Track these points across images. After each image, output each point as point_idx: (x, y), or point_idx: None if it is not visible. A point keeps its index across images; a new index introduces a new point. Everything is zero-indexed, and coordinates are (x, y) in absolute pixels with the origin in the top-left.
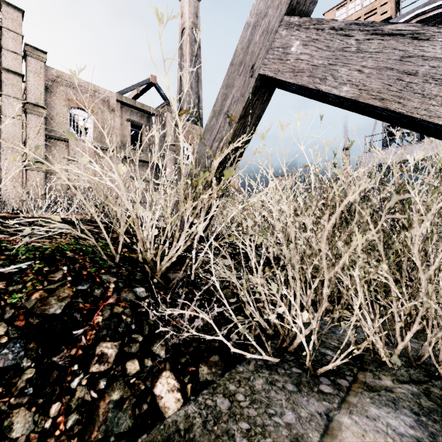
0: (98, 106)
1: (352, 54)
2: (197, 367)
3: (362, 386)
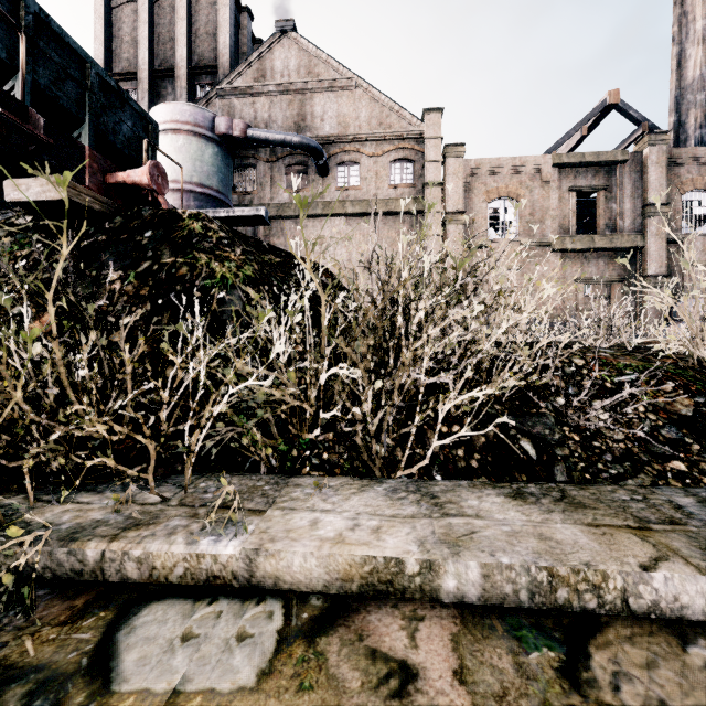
0: (525, 185)
1: None
2: None
3: None
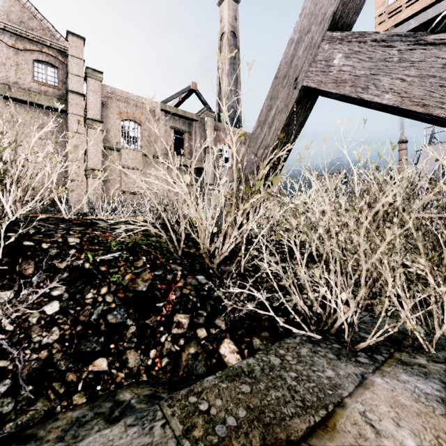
0: (145, 116)
1: (394, 64)
2: (251, 338)
3: (396, 361)
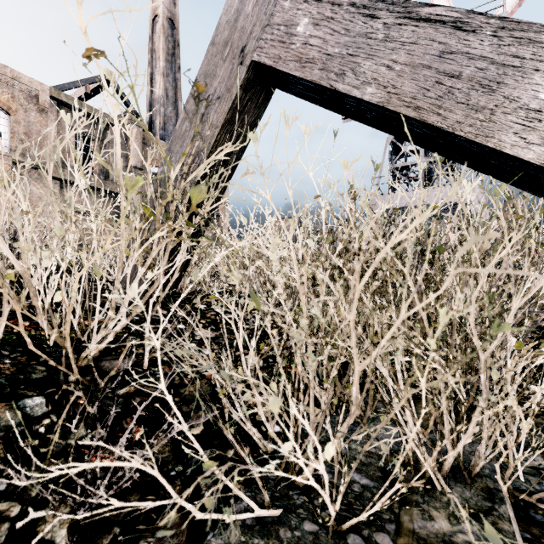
0: (19, 101)
1: (379, 42)
2: None
3: (411, 541)
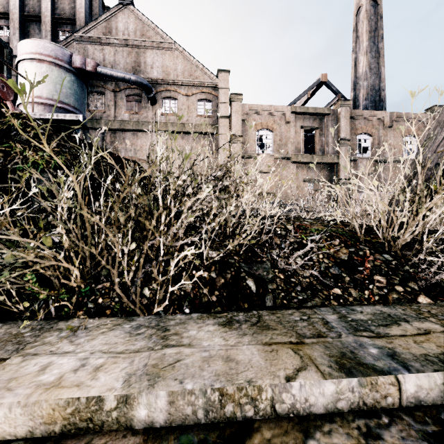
0: (276, 122)
1: None
2: None
3: None
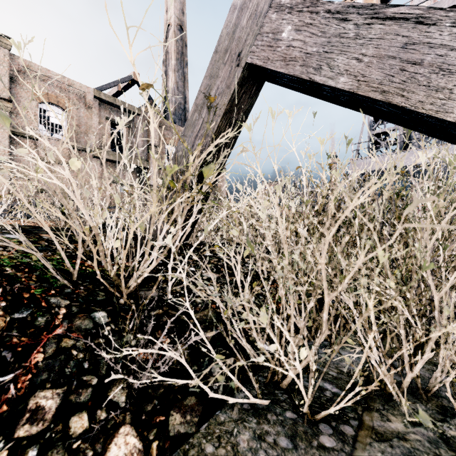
0: (73, 101)
1: (350, 40)
2: (168, 415)
3: (370, 434)
